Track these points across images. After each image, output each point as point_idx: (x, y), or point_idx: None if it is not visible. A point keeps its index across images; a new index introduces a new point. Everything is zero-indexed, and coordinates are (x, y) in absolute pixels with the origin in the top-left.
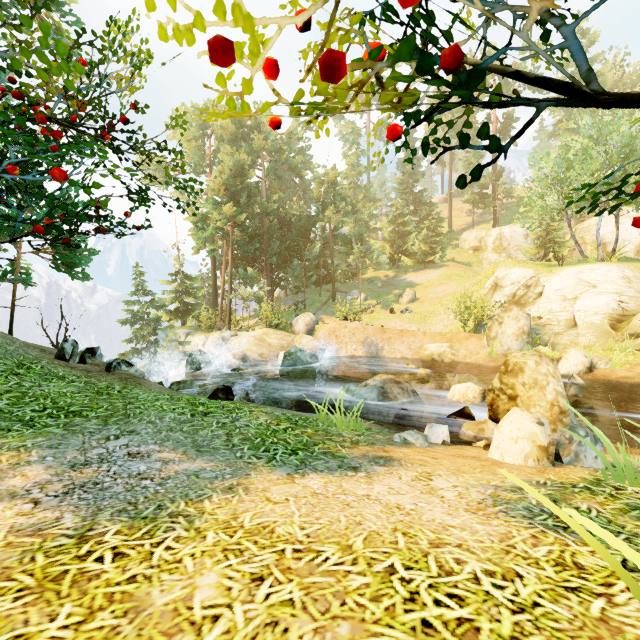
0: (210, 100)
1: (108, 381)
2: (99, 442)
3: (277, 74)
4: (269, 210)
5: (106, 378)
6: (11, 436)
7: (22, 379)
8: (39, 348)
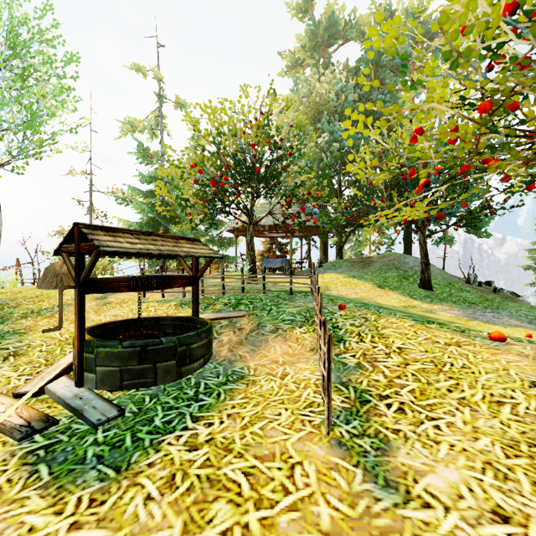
0: None
1: (493, 297)
2: (481, 312)
3: None
4: None
5: (492, 295)
6: (448, 304)
7: (450, 289)
8: (457, 278)
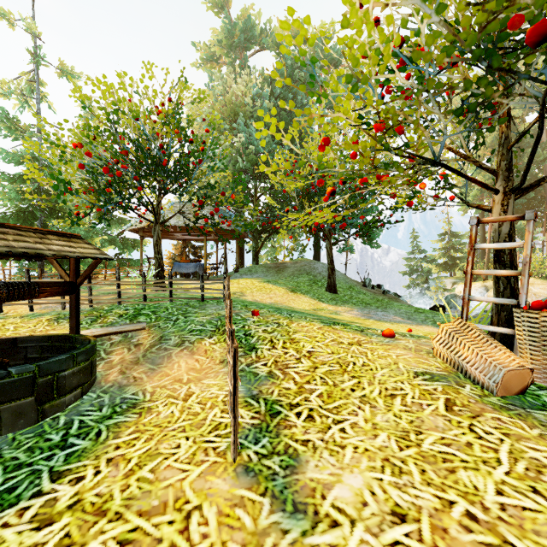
0: (478, 72)
1: (383, 298)
2: (374, 311)
3: (416, 185)
4: (545, 156)
5: (382, 296)
6: (349, 305)
7: (351, 292)
8: (356, 282)
